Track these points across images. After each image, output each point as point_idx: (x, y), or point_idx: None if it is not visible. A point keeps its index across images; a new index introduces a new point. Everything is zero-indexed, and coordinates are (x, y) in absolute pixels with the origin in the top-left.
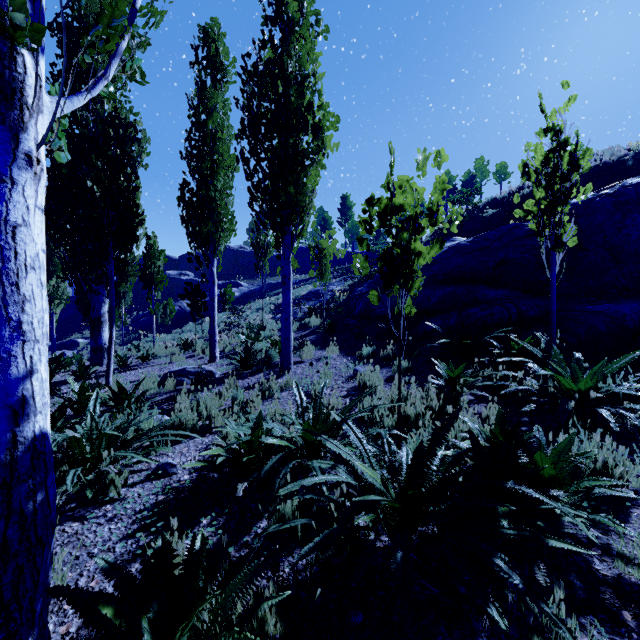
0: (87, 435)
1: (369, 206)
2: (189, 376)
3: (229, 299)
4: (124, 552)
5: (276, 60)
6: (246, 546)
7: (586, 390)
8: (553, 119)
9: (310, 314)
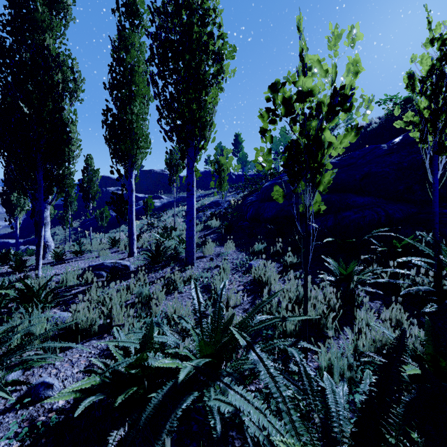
0: None
1: (273, 93)
2: (106, 270)
3: (150, 207)
4: None
5: None
6: None
7: None
8: (437, 32)
9: (211, 218)
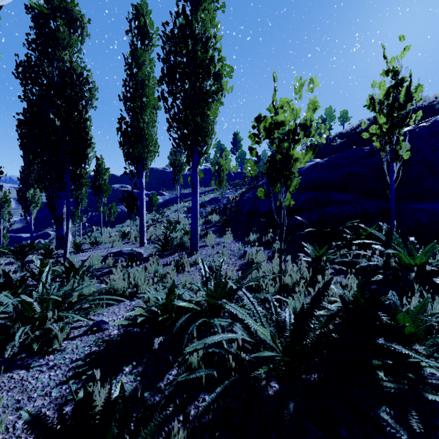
0: (39, 299)
1: (257, 123)
2: (124, 256)
3: (155, 203)
4: (58, 396)
5: (187, 24)
6: (159, 392)
7: (421, 264)
8: (392, 64)
9: (212, 213)
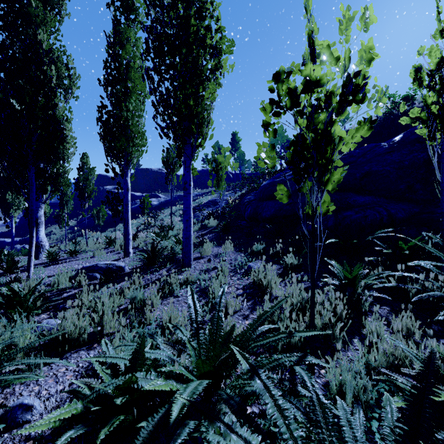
0: None
1: (277, 83)
2: (100, 271)
3: (147, 206)
4: None
5: None
6: None
7: None
8: None
9: (209, 217)
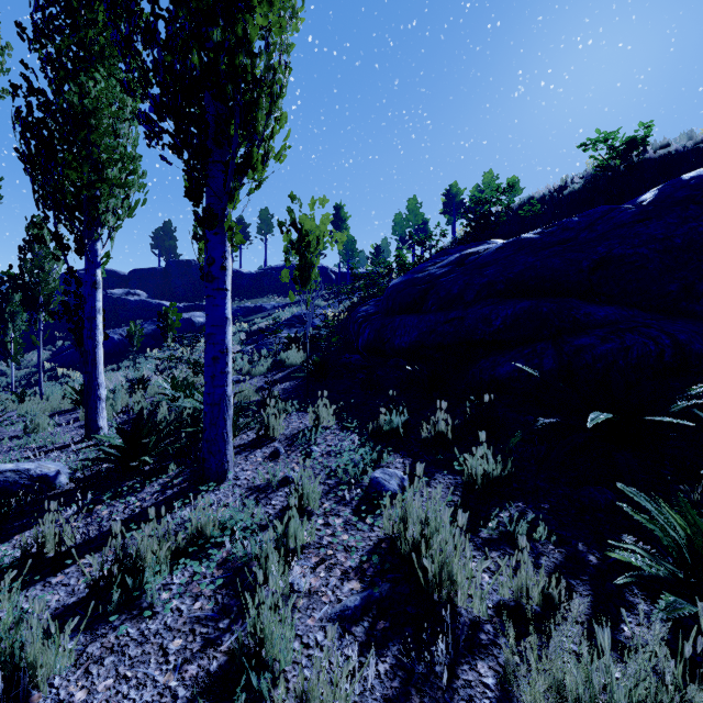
0: None
1: None
2: None
3: (173, 324)
4: None
5: None
6: None
7: None
8: None
9: (289, 346)
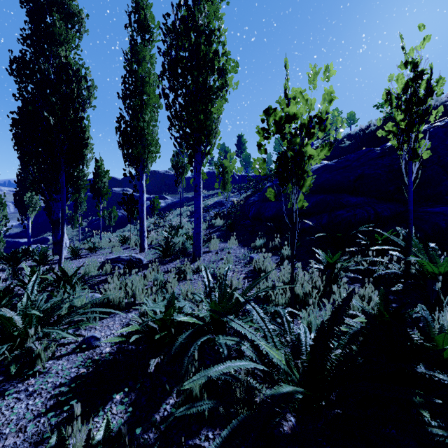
0: (22, 313)
1: (267, 116)
2: (122, 262)
3: (156, 207)
4: (34, 432)
5: (189, 15)
6: (153, 428)
7: (445, 273)
8: (411, 56)
9: (216, 217)
